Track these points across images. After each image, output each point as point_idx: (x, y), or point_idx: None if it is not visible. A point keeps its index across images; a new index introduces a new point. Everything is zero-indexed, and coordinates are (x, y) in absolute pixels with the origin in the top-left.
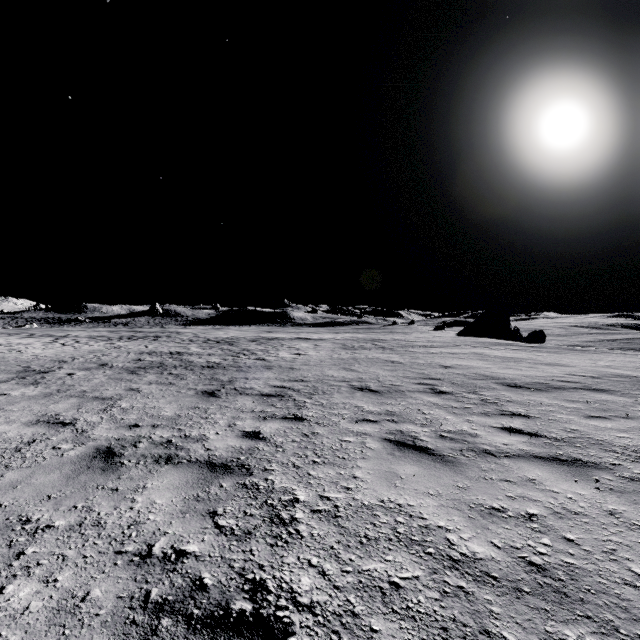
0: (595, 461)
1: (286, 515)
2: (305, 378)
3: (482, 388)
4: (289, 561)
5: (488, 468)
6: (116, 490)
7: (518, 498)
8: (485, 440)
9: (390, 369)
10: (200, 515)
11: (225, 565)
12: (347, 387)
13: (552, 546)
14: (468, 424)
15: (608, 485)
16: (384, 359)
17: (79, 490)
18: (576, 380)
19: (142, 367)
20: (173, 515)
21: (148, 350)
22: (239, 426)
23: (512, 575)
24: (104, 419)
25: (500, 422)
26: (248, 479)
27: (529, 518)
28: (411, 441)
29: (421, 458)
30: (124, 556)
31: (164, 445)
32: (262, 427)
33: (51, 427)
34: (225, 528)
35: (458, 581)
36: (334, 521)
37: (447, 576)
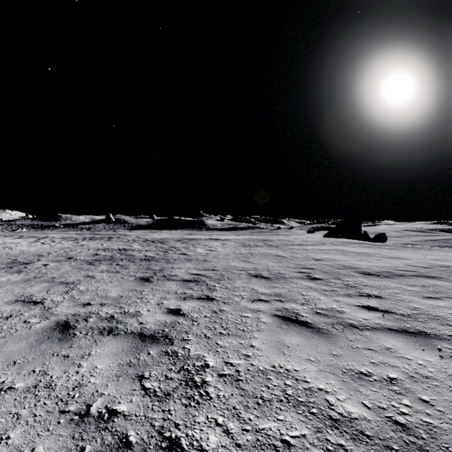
0: (435, 333)
1: (198, 379)
2: (215, 268)
3: (344, 275)
4: (199, 420)
5: (354, 339)
6: (67, 357)
7: (380, 364)
8: (350, 316)
9: (277, 261)
10: (130, 378)
11: (147, 424)
12: (245, 274)
13: (412, 407)
14: (336, 303)
15: (449, 353)
16: (272, 254)
17: (39, 357)
18: (412, 269)
19: (98, 260)
20: (109, 378)
21: (103, 247)
22: (165, 304)
23: (382, 434)
24: (65, 299)
25: (360, 301)
26: (170, 348)
27: (390, 381)
28: (294, 316)
29: (302, 330)
30: (66, 415)
31: (108, 319)
32: (182, 305)
33: (25, 305)
34: (149, 390)
35: (338, 439)
36: (236, 384)
37: (329, 434)
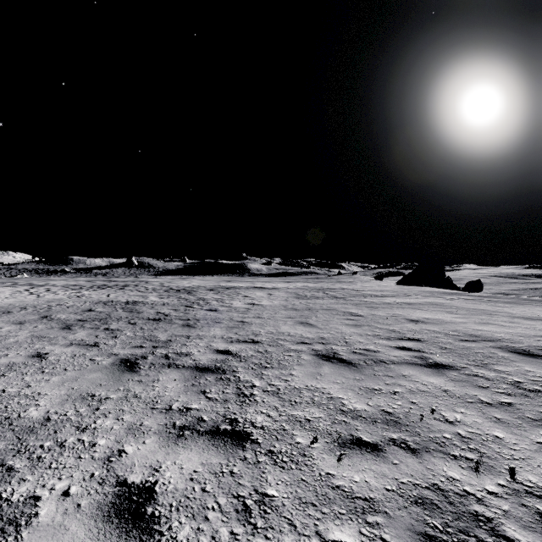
0: None
1: None
2: (256, 337)
3: (488, 357)
4: None
5: None
6: None
7: None
8: None
9: (353, 324)
10: None
11: None
12: (309, 354)
13: None
14: None
15: None
16: (341, 310)
17: None
18: None
19: (83, 320)
20: None
21: (107, 299)
22: (124, 461)
23: None
24: None
25: None
26: None
27: None
28: None
29: None
30: None
31: None
32: (165, 467)
33: None
34: None
35: None
36: None
37: None
